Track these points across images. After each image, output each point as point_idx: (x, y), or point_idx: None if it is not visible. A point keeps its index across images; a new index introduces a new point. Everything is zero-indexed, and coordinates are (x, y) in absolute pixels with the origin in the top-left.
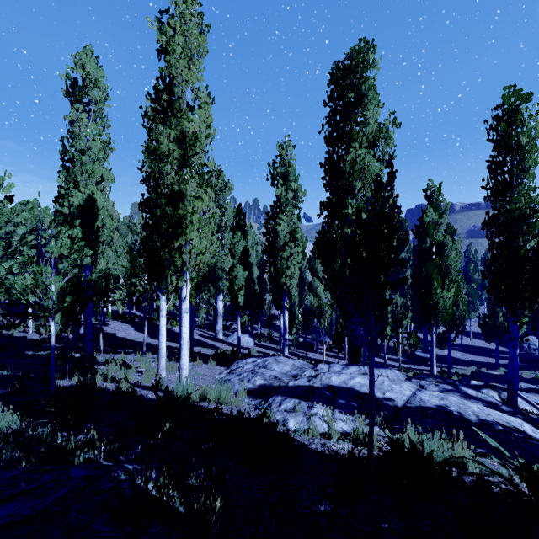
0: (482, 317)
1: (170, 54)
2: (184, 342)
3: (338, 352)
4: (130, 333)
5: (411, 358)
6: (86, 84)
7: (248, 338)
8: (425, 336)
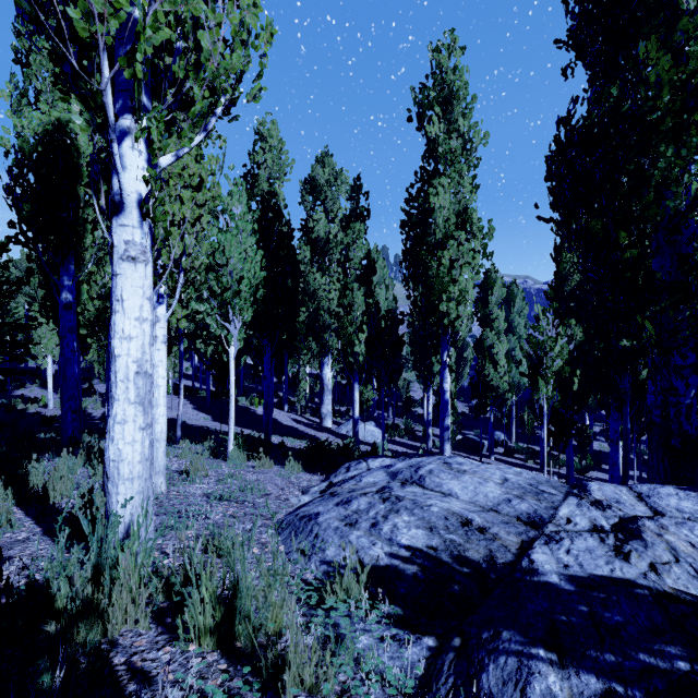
0: None
1: None
2: (122, 373)
3: (526, 459)
4: (184, 413)
5: None
6: None
7: (372, 429)
8: None
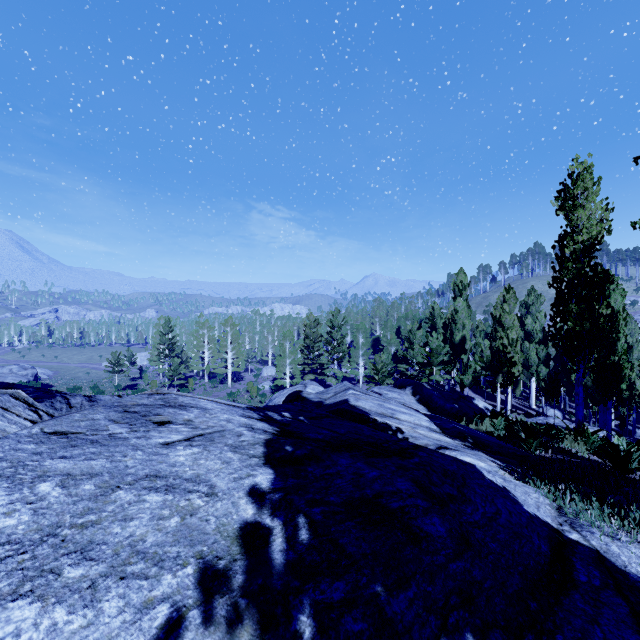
0: None
1: (504, 315)
2: (509, 401)
3: None
4: (470, 394)
5: None
6: (461, 288)
7: (556, 412)
8: None
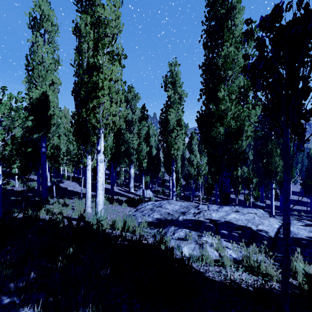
0: (303, 179)
1: None
2: (99, 184)
3: (206, 202)
4: (76, 188)
5: (253, 206)
6: (42, 19)
7: (149, 192)
8: (262, 192)
